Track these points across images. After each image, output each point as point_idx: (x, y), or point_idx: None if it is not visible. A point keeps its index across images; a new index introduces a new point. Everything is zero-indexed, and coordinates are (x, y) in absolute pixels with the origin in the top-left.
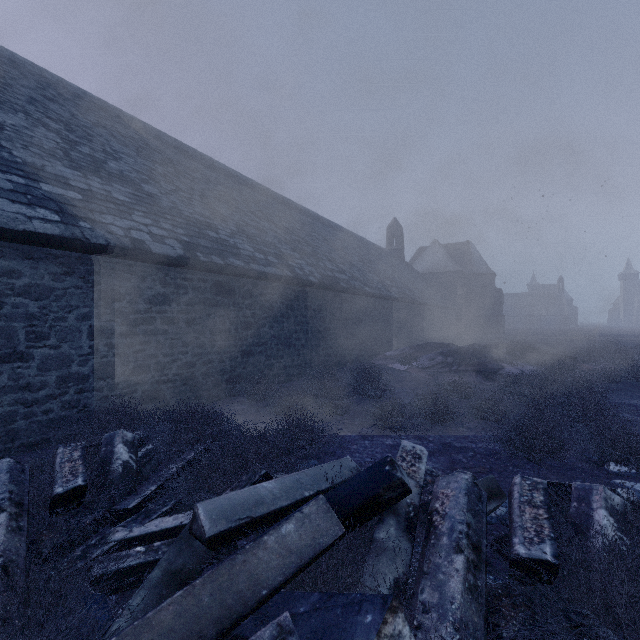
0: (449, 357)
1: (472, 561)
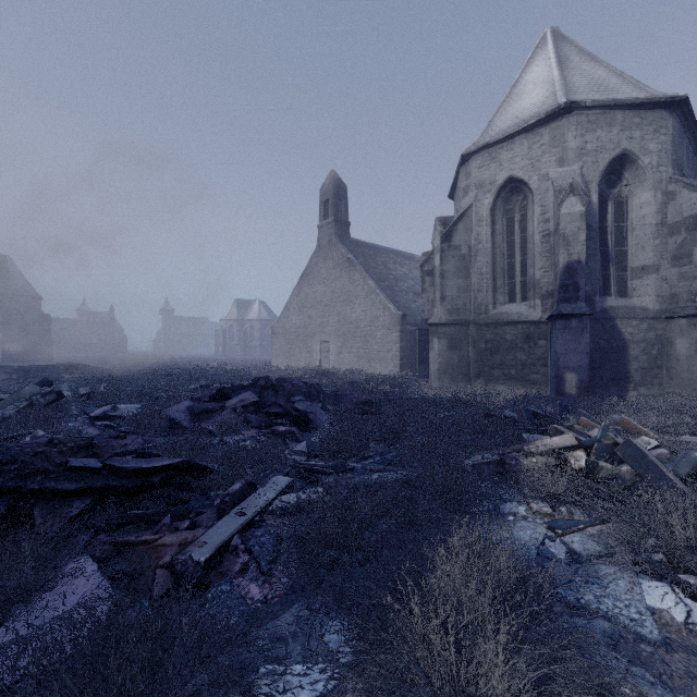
0: (14, 374)
1: (72, 393)
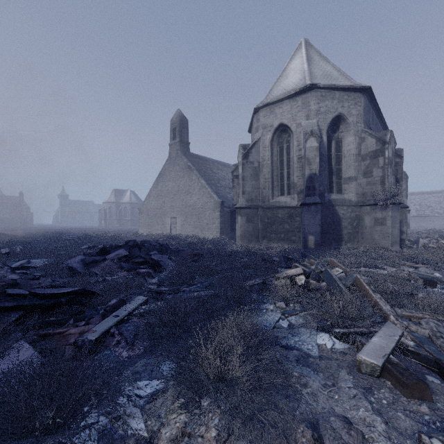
0: None
1: None
